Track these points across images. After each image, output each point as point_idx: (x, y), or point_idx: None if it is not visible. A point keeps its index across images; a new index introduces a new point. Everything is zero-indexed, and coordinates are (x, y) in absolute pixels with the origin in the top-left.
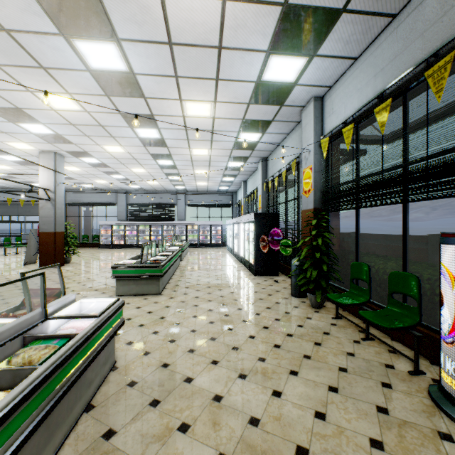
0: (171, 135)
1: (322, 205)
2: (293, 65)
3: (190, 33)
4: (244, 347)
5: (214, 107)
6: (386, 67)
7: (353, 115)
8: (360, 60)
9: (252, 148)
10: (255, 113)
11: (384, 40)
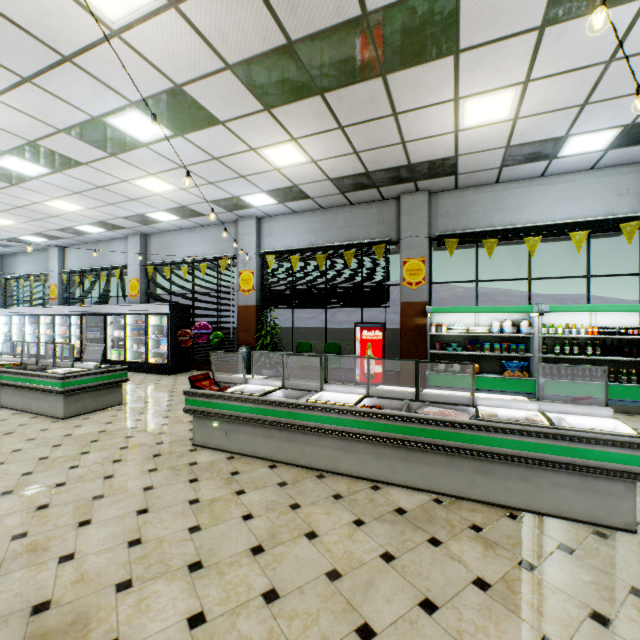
0: (61, 181)
1: (263, 303)
2: (268, 201)
3: (237, 164)
4: None
5: (174, 190)
6: (317, 232)
7: (293, 247)
8: (299, 216)
9: (149, 223)
10: (202, 207)
11: (316, 216)
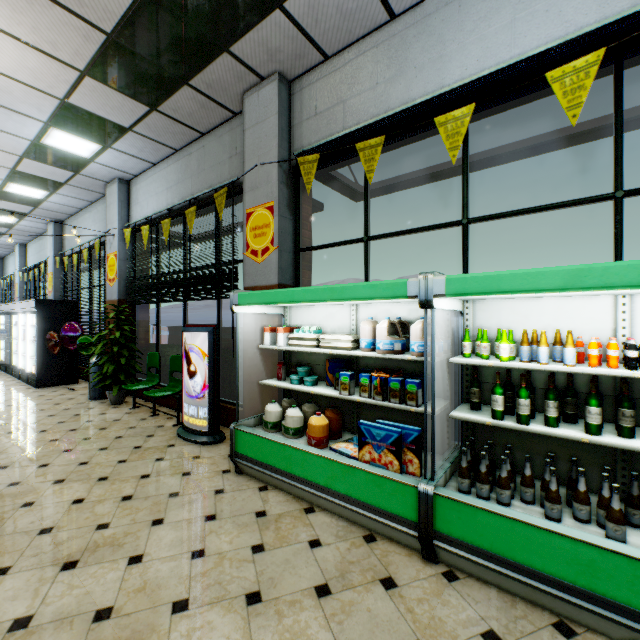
0: None
1: (128, 297)
2: (86, 145)
3: None
4: (9, 450)
5: None
6: (174, 187)
7: (154, 215)
8: (159, 168)
9: (35, 204)
10: (35, 169)
11: (173, 164)
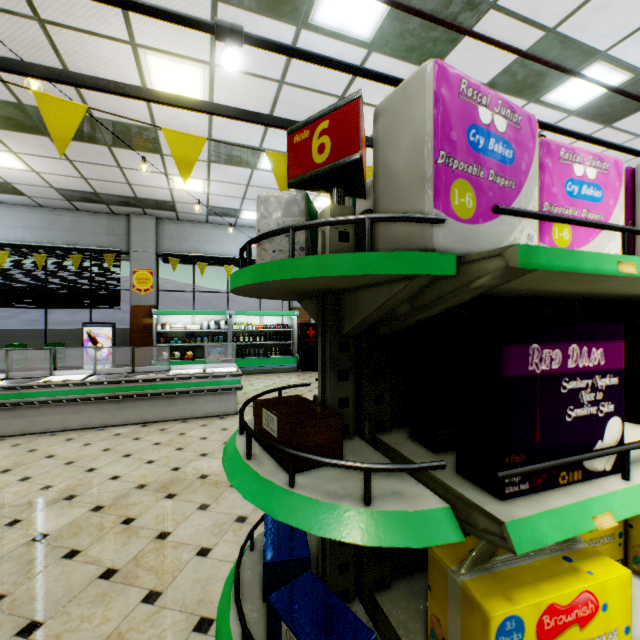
0: None
1: None
2: None
3: None
4: None
5: None
6: (35, 229)
7: None
8: (8, 207)
9: None
10: None
11: (34, 213)
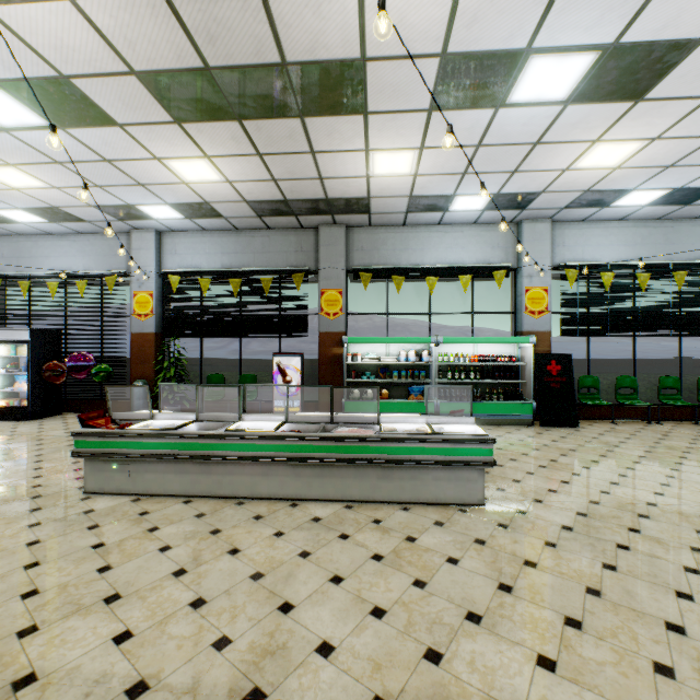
0: None
1: (165, 331)
2: (172, 214)
3: (136, 171)
4: None
5: (42, 187)
6: (231, 254)
7: (202, 269)
8: (210, 234)
9: None
10: (83, 211)
11: (230, 237)
